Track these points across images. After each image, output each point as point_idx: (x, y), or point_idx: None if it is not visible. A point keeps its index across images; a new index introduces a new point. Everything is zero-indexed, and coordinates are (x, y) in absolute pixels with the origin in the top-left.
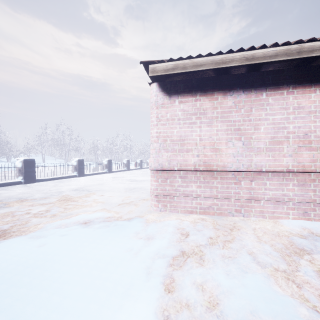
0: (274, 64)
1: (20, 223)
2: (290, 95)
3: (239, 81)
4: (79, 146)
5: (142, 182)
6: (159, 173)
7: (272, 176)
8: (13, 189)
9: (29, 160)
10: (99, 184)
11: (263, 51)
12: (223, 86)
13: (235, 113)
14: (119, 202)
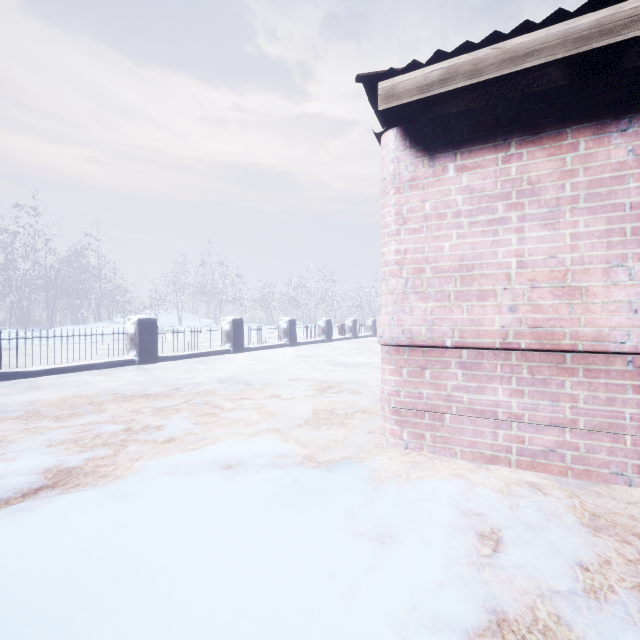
0: None
1: (103, 454)
2: None
3: None
4: (238, 295)
5: (357, 368)
6: (403, 354)
7: None
8: (119, 374)
9: (147, 320)
10: (269, 370)
11: None
12: (596, 107)
13: (638, 181)
14: (308, 416)
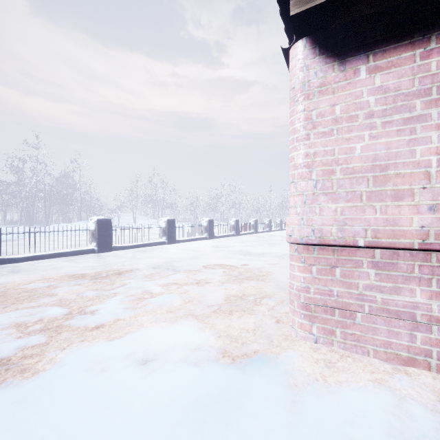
0: None
1: (35, 342)
2: None
3: None
4: (174, 202)
5: (260, 256)
6: (312, 252)
7: None
8: (81, 260)
9: (104, 220)
10: (193, 258)
11: None
12: None
13: None
14: (222, 302)
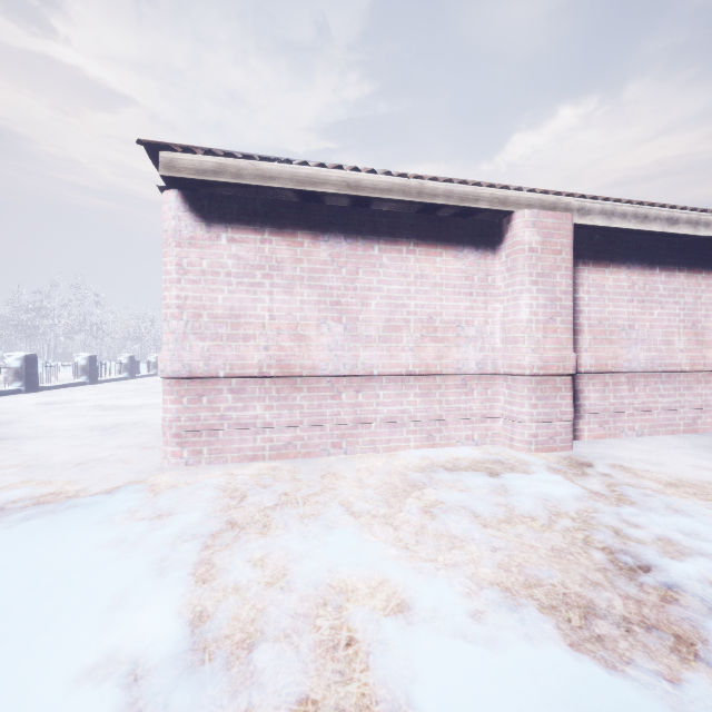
0: (389, 203)
1: None
2: (411, 256)
3: (339, 220)
4: None
5: (137, 410)
6: (184, 385)
7: (388, 383)
8: None
9: None
10: None
11: (373, 179)
12: (313, 223)
13: (333, 274)
14: (76, 460)
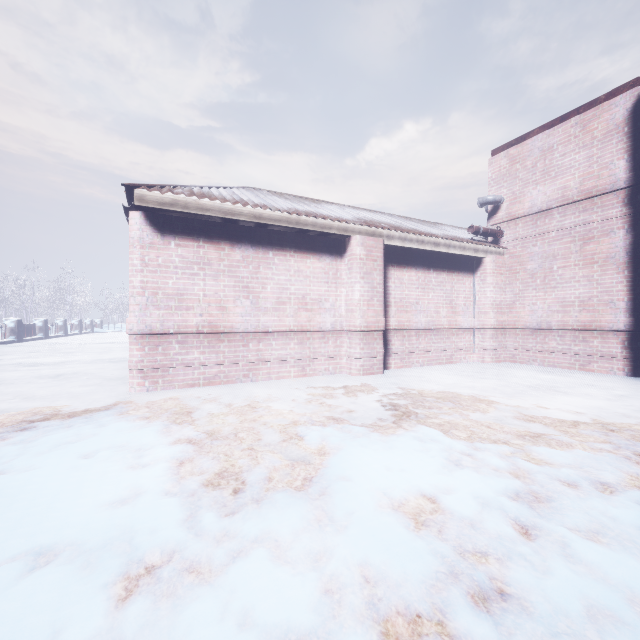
0: (279, 227)
1: None
2: (292, 258)
3: (248, 235)
4: None
5: (61, 365)
6: (146, 339)
7: (278, 336)
8: None
9: None
10: None
11: (270, 213)
12: (231, 236)
13: (244, 268)
14: (57, 394)
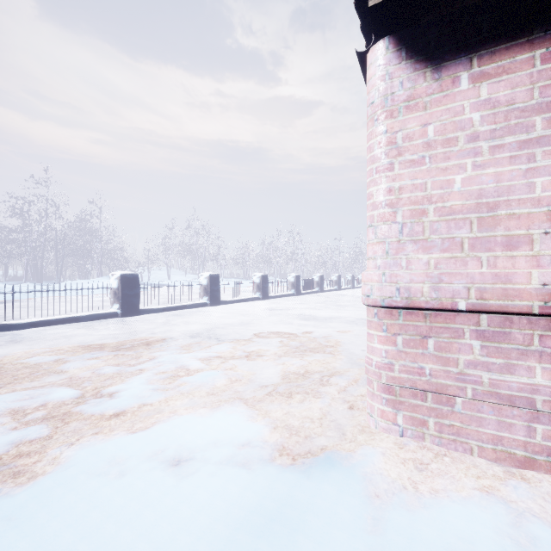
0: None
1: (34, 435)
2: None
3: None
4: (218, 254)
5: (327, 322)
6: (397, 318)
7: None
8: (100, 326)
9: (130, 275)
10: (242, 324)
11: None
12: None
13: None
14: (279, 381)
